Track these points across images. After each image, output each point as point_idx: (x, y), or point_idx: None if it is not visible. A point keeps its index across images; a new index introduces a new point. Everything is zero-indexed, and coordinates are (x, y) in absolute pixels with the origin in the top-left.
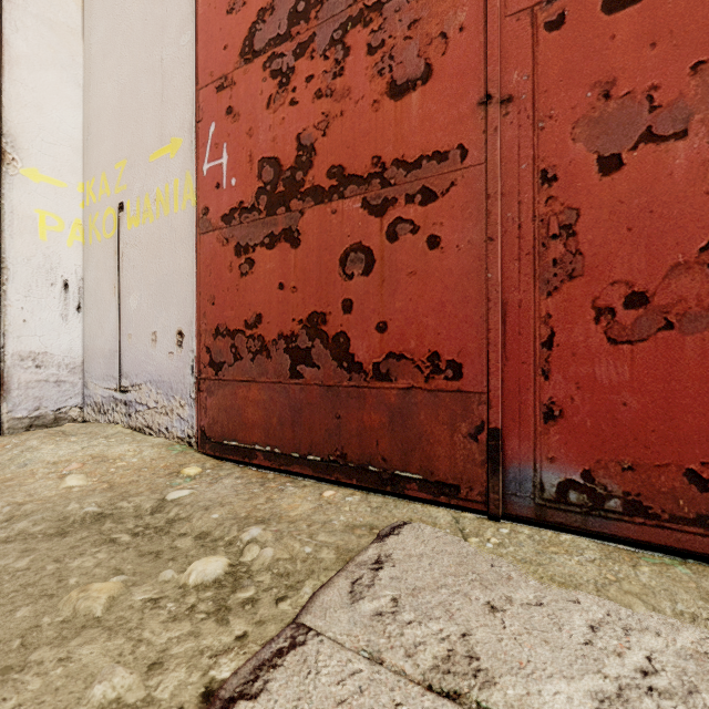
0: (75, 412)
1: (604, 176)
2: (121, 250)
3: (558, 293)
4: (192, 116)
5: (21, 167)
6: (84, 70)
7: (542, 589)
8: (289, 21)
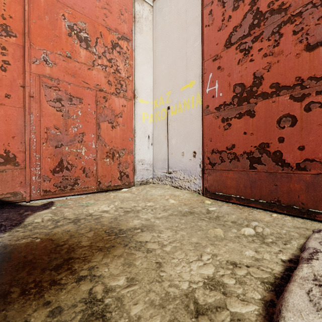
0: (151, 180)
1: None
2: (168, 123)
3: None
4: (200, 72)
5: (138, 99)
6: (153, 62)
7: None
8: (249, 29)
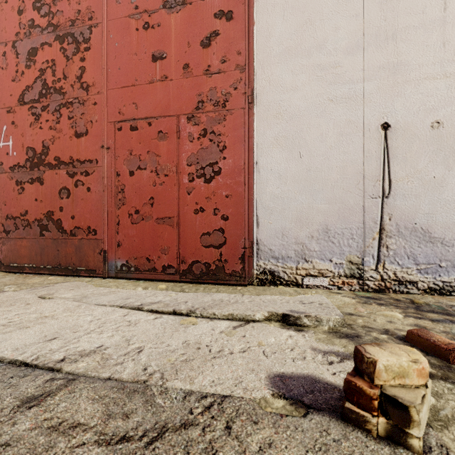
0: None
1: (130, 177)
2: None
3: (121, 209)
4: None
5: None
6: None
7: (93, 287)
8: (39, 95)
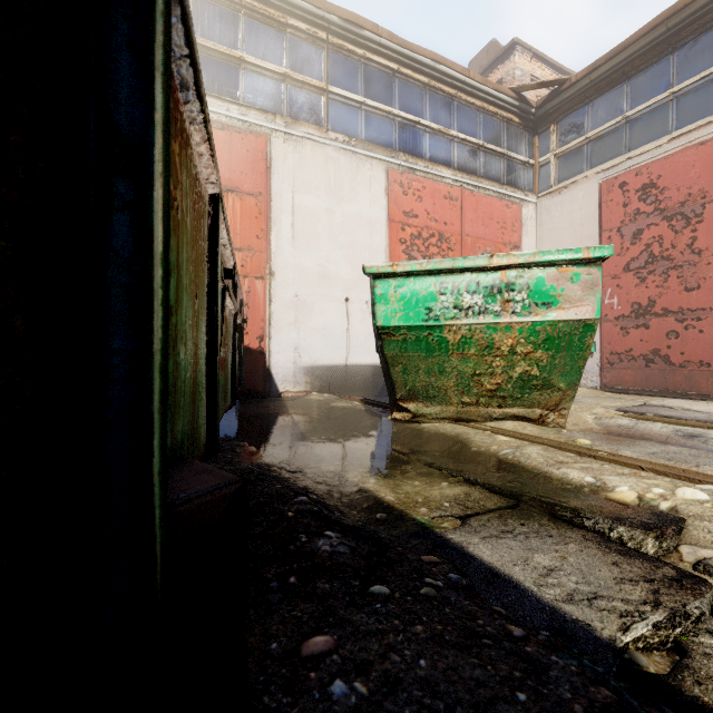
0: None
1: None
2: None
3: None
4: None
5: None
6: None
7: None
8: (644, 263)
